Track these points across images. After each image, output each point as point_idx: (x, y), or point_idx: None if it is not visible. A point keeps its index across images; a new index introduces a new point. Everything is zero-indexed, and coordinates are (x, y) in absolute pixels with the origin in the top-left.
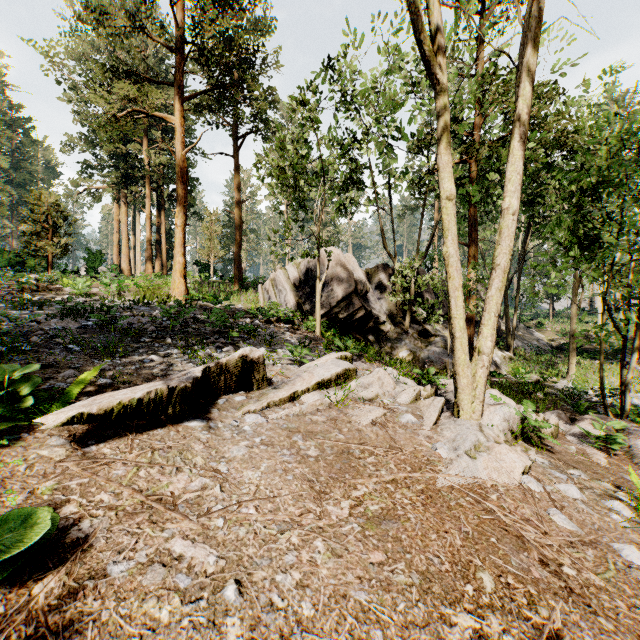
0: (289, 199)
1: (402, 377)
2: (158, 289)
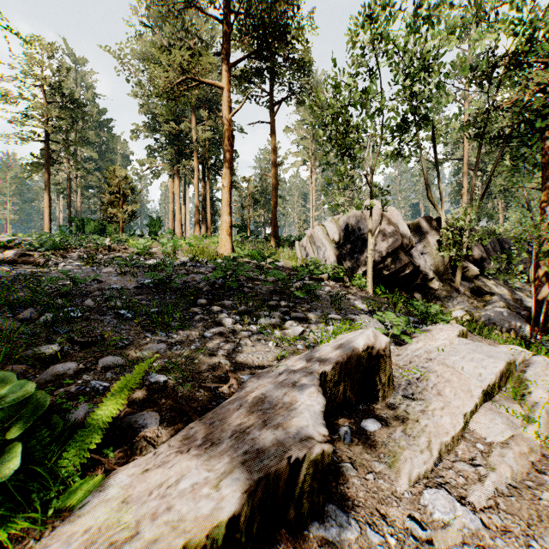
0: (337, 148)
1: None
2: (207, 247)
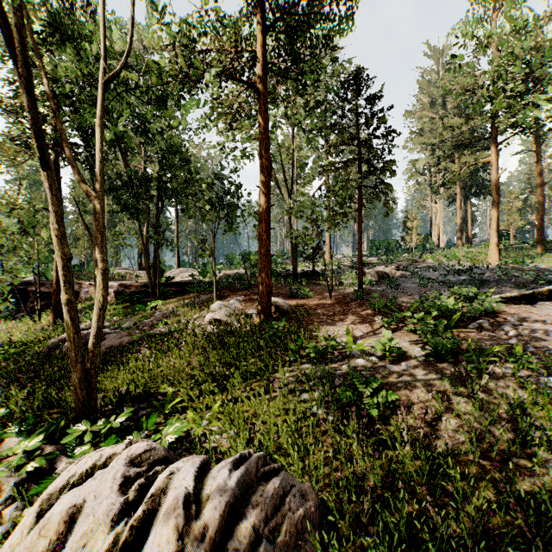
0: None
1: None
2: (478, 258)
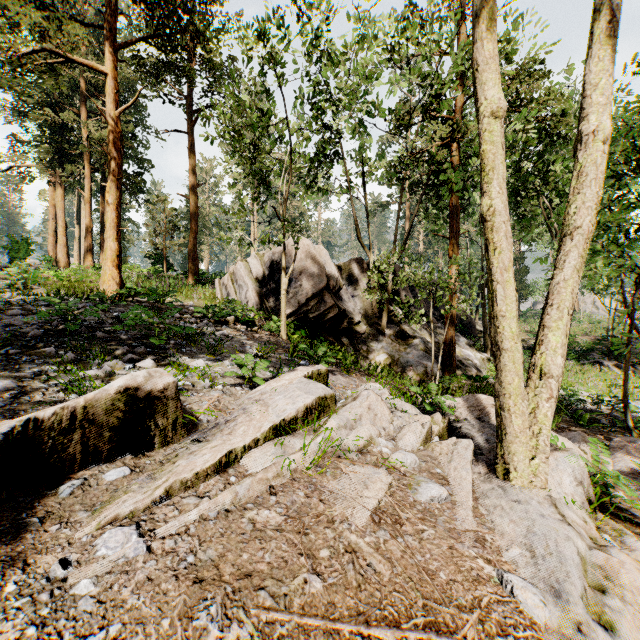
0: (248, 173)
1: (398, 400)
2: (84, 282)
